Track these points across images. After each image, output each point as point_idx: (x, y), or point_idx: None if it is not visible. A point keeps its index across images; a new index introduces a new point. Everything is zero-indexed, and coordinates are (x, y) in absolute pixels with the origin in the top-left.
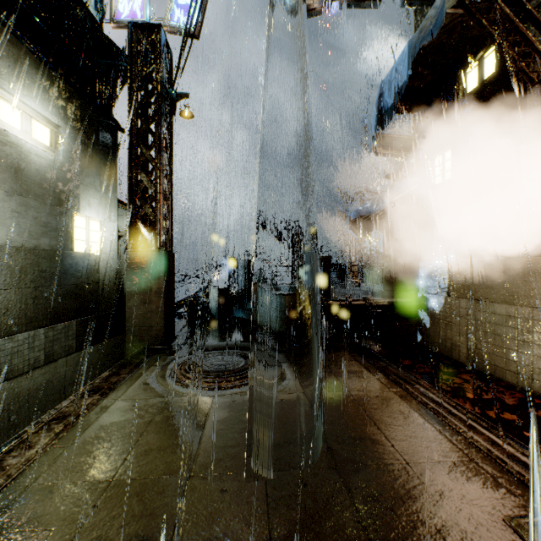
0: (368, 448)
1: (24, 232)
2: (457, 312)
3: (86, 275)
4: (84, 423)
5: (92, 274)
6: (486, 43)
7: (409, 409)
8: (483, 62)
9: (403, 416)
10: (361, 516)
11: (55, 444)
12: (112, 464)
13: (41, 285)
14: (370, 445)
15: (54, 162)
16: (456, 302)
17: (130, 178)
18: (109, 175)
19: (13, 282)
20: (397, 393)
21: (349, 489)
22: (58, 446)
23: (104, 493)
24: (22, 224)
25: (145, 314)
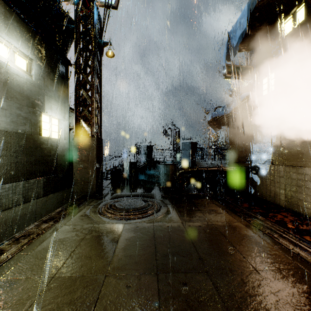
0: (227, 259)
1: (9, 121)
2: (278, 174)
3: (49, 151)
4: (41, 239)
5: (53, 150)
6: (298, 2)
7: (252, 233)
8: (296, 15)
9: (249, 238)
10: (227, 308)
11: (20, 252)
12: (54, 266)
13: (20, 155)
14: (229, 257)
15: (29, 81)
16: (278, 167)
17: (76, 93)
18: (63, 91)
19: (2, 152)
20: (243, 223)
21: (217, 288)
22: (22, 253)
23: (46, 286)
24: (8, 117)
25: (85, 174)
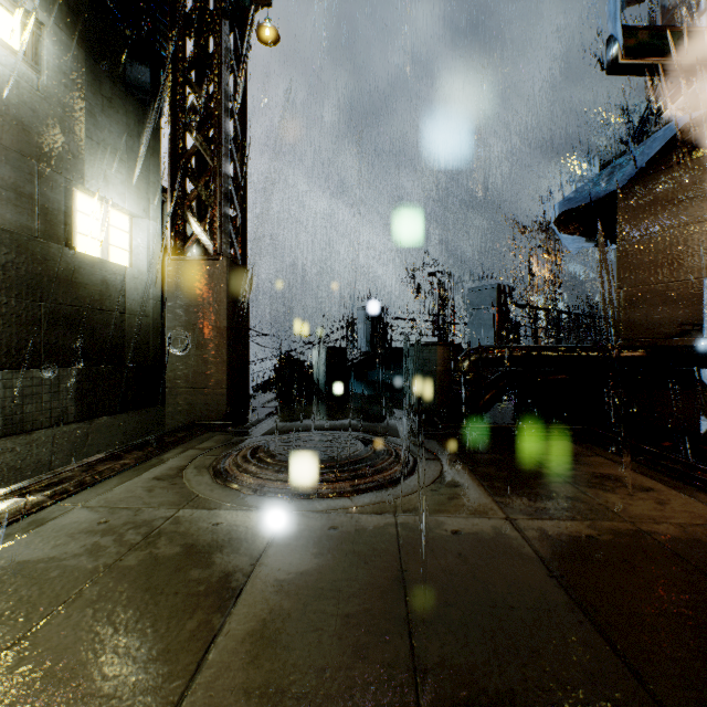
0: None
1: None
2: None
3: (98, 296)
4: None
5: (110, 296)
6: None
7: None
8: None
9: None
10: None
11: None
12: None
13: None
14: None
15: (27, 80)
16: None
17: (172, 136)
18: (145, 141)
19: None
20: None
21: None
22: None
23: None
24: None
25: (197, 366)
